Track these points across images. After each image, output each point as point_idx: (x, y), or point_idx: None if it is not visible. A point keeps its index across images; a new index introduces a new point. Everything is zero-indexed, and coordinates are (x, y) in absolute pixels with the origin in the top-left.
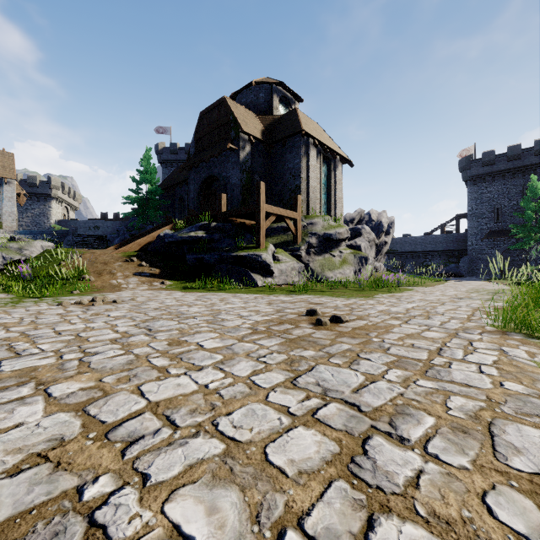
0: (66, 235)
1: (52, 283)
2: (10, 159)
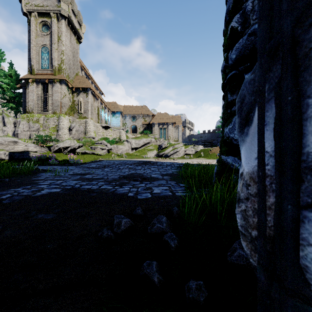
0: (197, 142)
1: (209, 157)
2: (180, 118)
